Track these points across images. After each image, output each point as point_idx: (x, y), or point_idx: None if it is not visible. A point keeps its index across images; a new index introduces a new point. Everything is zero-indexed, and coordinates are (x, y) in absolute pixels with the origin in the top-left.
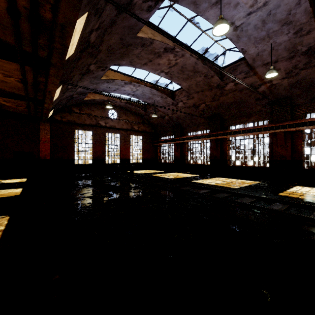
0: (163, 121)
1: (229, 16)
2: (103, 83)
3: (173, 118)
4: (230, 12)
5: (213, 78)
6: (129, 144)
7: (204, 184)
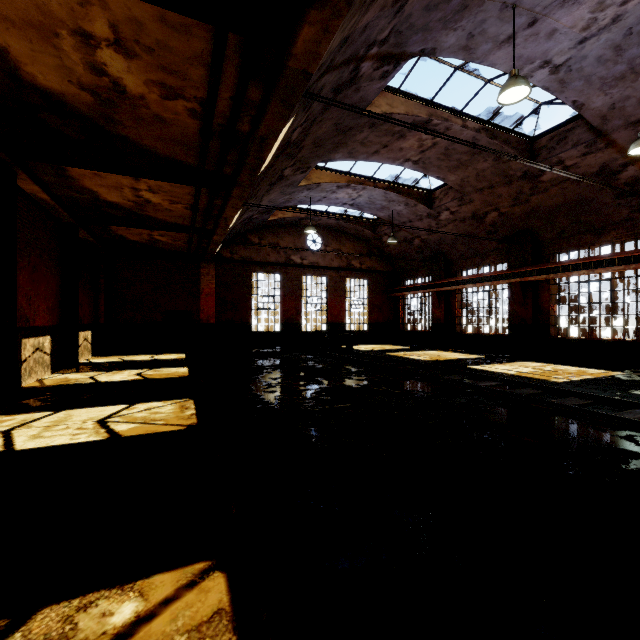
0: (410, 250)
1: (537, 53)
2: (301, 192)
3: (429, 242)
4: (539, 46)
5: (514, 162)
6: (344, 295)
7: (493, 372)
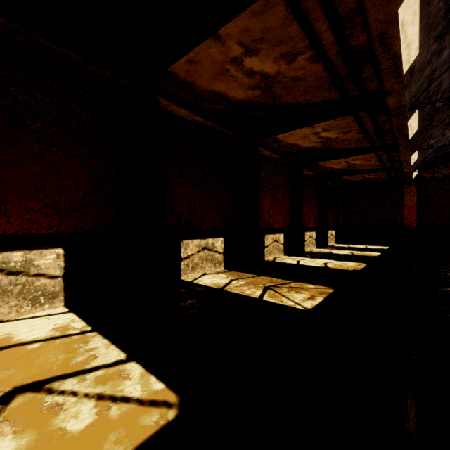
0: None
1: None
2: None
3: None
4: None
5: None
6: None
7: None
